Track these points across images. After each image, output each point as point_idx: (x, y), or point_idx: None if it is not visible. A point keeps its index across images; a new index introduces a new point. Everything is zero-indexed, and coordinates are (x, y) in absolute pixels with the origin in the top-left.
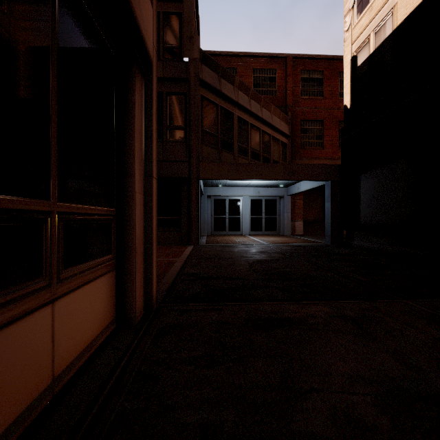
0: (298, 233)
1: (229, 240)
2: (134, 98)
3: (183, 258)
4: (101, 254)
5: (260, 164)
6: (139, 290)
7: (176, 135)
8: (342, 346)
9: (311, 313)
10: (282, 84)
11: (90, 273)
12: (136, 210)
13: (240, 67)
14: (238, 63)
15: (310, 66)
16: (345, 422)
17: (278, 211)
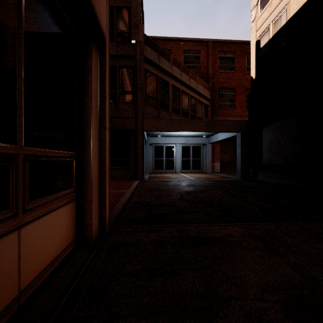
0: (217, 171)
1: (165, 176)
2: (90, 66)
3: (131, 190)
4: (63, 188)
5: (188, 120)
6: (94, 216)
7: (126, 98)
8: (253, 259)
9: (228, 232)
10: (205, 61)
11: (53, 204)
12: (92, 153)
13: (174, 48)
14: (172, 45)
15: (225, 48)
16: None
17: (202, 155)
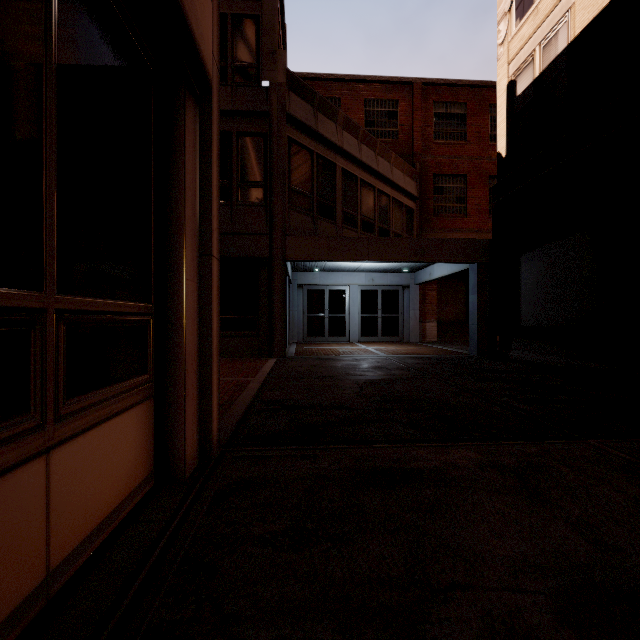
0: (430, 339)
1: (329, 349)
2: (182, 136)
3: (260, 377)
4: (130, 373)
5: (374, 239)
6: (190, 428)
7: (251, 195)
8: (498, 513)
9: (451, 461)
10: (407, 123)
11: (112, 405)
12: (186, 306)
13: (345, 96)
14: (342, 91)
15: (447, 96)
16: (507, 639)
17: (401, 307)
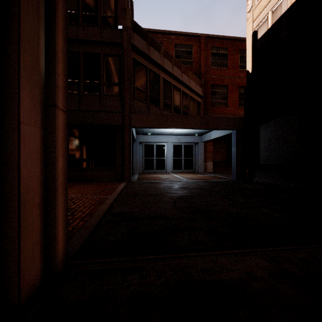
0: (209, 171)
1: (156, 177)
2: None
3: (114, 195)
4: None
5: (181, 116)
6: (30, 256)
7: (111, 90)
8: None
9: (249, 270)
10: (197, 57)
11: None
12: (21, 147)
13: (165, 42)
14: (163, 39)
15: (218, 44)
16: None
17: (194, 154)
